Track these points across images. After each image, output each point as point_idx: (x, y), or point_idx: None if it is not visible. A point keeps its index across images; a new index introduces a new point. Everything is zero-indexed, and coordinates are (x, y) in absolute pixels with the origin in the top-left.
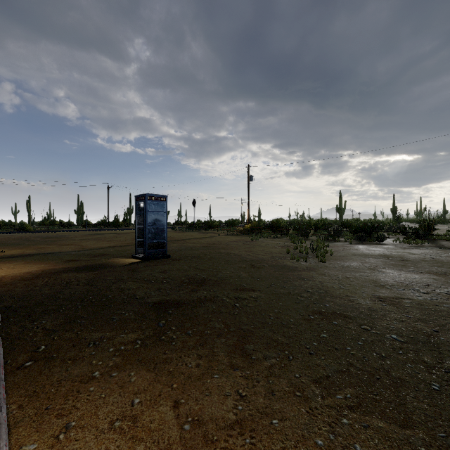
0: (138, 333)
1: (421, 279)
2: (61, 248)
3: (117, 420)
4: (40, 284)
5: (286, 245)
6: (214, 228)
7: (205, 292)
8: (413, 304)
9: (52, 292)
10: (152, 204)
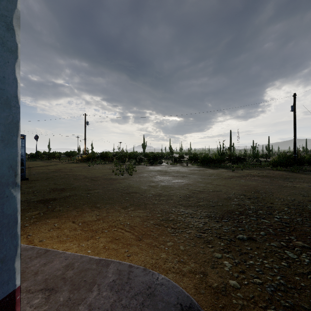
0: (38, 211)
1: (168, 178)
2: None
3: (50, 229)
4: None
5: (112, 168)
6: (57, 158)
7: (68, 193)
8: (161, 186)
9: None
10: None
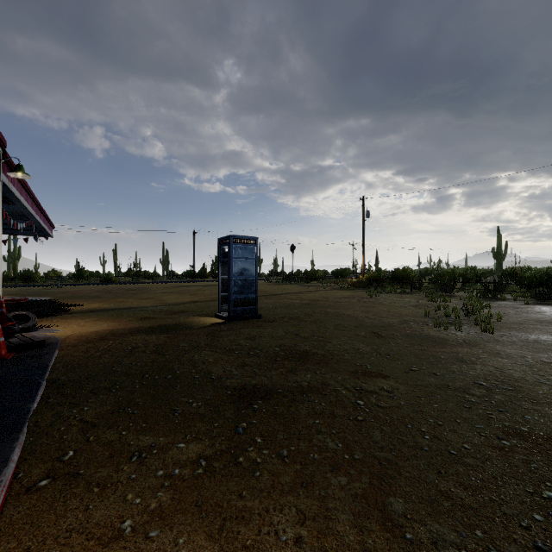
0: (203, 444)
1: None
2: (140, 302)
3: None
4: (103, 348)
5: (421, 303)
6: (318, 280)
7: (308, 375)
8: None
9: (111, 360)
10: (238, 249)
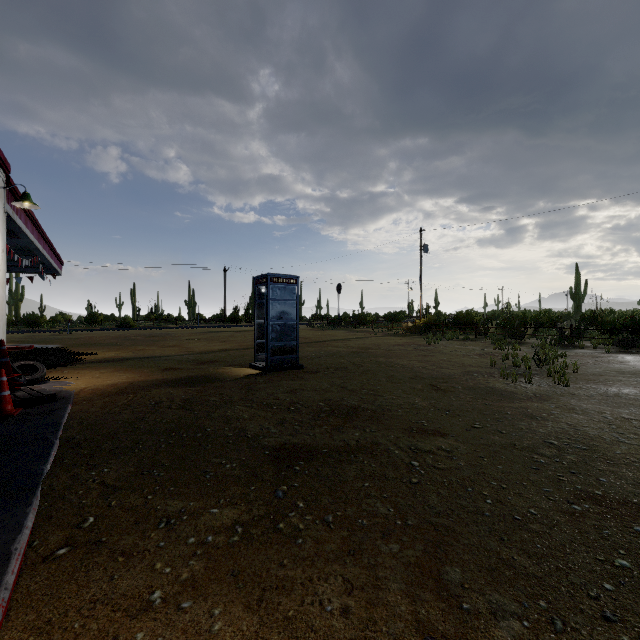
0: (239, 509)
1: None
2: (163, 351)
3: None
4: (122, 403)
5: (487, 352)
6: (368, 325)
7: (357, 433)
8: None
9: (133, 417)
10: (276, 290)
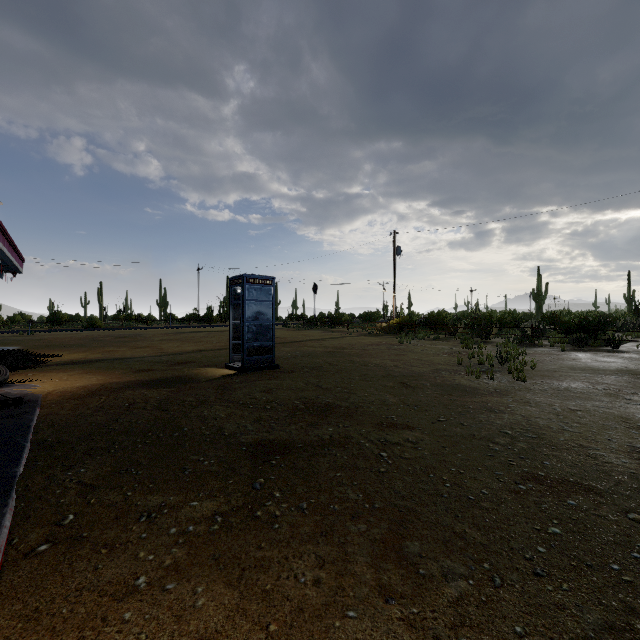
0: (218, 501)
1: None
2: (134, 352)
3: None
4: (94, 405)
5: (455, 350)
6: (344, 325)
7: (331, 429)
8: None
9: (106, 418)
10: (252, 290)
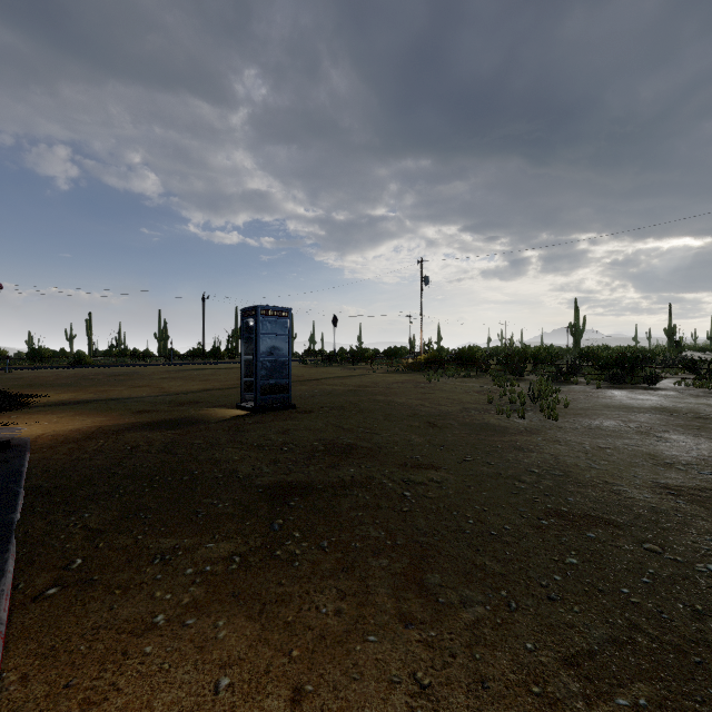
0: (236, 542)
1: None
2: (131, 392)
3: None
4: (92, 449)
5: (486, 388)
6: (367, 362)
7: (352, 470)
8: None
9: (107, 463)
10: (267, 323)
